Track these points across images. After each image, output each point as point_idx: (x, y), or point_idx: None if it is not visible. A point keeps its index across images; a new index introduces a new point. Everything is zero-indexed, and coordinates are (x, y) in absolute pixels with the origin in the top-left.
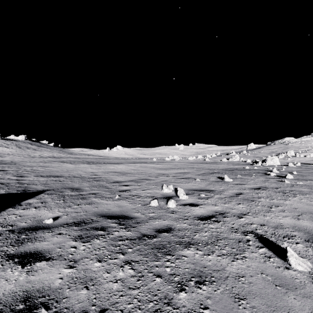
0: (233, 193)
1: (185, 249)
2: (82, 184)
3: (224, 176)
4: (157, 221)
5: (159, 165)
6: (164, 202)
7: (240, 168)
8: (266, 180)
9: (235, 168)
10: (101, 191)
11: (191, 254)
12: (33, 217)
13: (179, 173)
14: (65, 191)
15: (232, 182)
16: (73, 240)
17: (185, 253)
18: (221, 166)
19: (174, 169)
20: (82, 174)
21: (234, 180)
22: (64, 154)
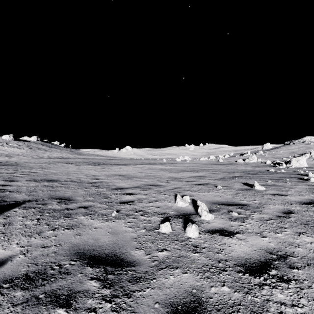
0: (279, 211)
1: None
2: (77, 191)
3: (250, 181)
4: (171, 276)
5: (170, 167)
6: (180, 224)
7: (263, 171)
8: (311, 189)
9: (258, 171)
10: (96, 204)
11: None
12: None
13: (193, 177)
14: (50, 204)
15: (265, 191)
16: None
17: None
18: (240, 167)
19: (187, 172)
20: (82, 178)
21: (267, 188)
22: (73, 154)
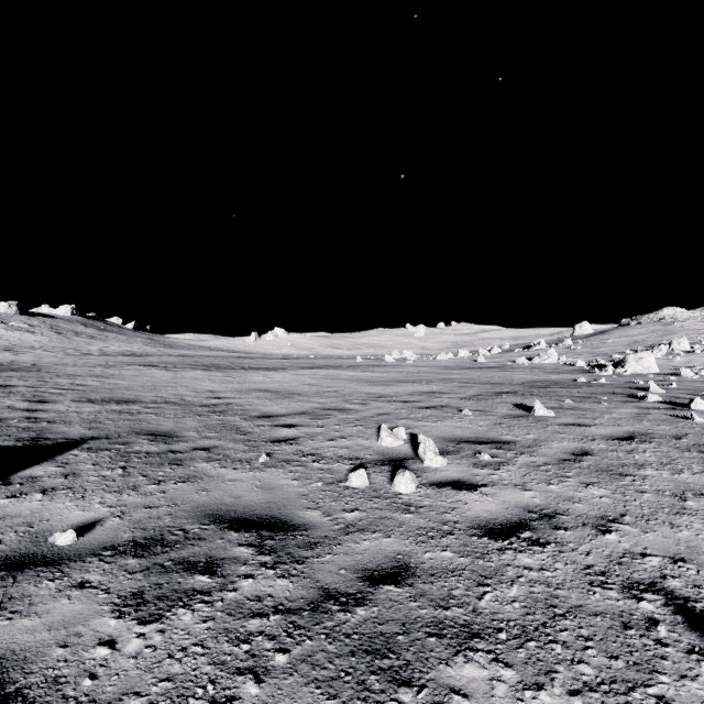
0: (565, 452)
1: (458, 659)
2: (182, 421)
3: (530, 402)
4: (366, 541)
5: (370, 373)
6: (384, 475)
7: (564, 381)
8: (641, 415)
9: (553, 382)
10: (226, 443)
11: (481, 681)
12: (27, 522)
13: (418, 393)
14: (136, 443)
15: (553, 418)
16: (113, 613)
17: (460, 678)
18: (518, 375)
19: (405, 383)
20: (188, 396)
21: (558, 413)
22: (156, 347)
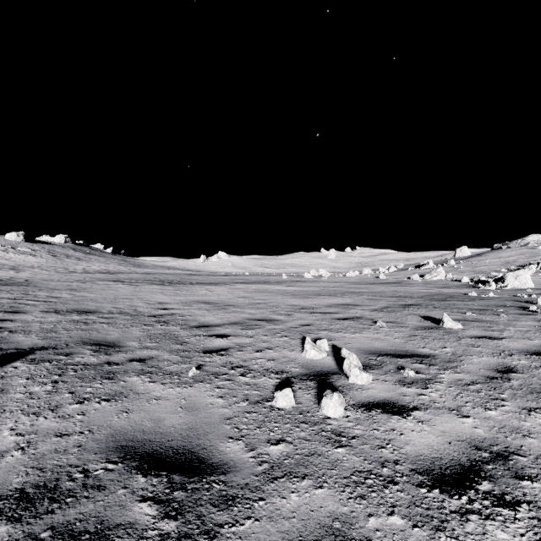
0: (489, 369)
1: None
2: (129, 330)
3: (435, 314)
4: (294, 494)
5: (293, 288)
6: (310, 392)
7: (458, 295)
8: None
9: (448, 296)
10: (162, 353)
11: None
12: None
13: (334, 305)
14: (78, 353)
15: (463, 330)
16: None
17: None
18: (415, 289)
19: (323, 296)
20: (140, 307)
21: (465, 325)
22: (127, 266)
